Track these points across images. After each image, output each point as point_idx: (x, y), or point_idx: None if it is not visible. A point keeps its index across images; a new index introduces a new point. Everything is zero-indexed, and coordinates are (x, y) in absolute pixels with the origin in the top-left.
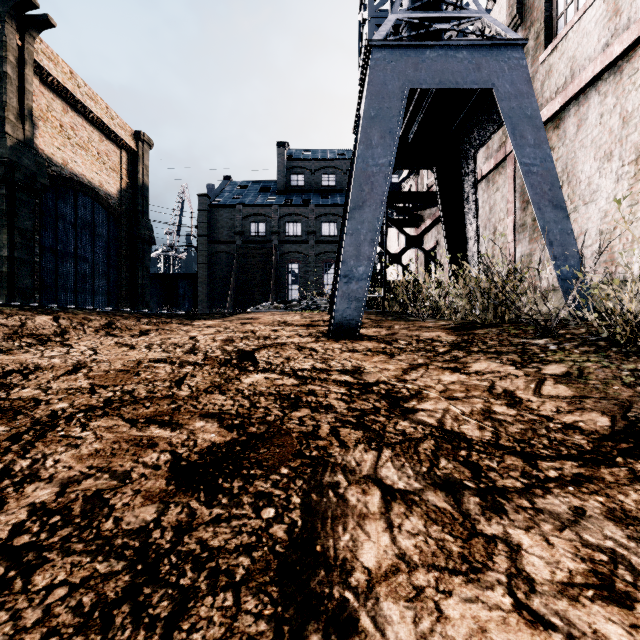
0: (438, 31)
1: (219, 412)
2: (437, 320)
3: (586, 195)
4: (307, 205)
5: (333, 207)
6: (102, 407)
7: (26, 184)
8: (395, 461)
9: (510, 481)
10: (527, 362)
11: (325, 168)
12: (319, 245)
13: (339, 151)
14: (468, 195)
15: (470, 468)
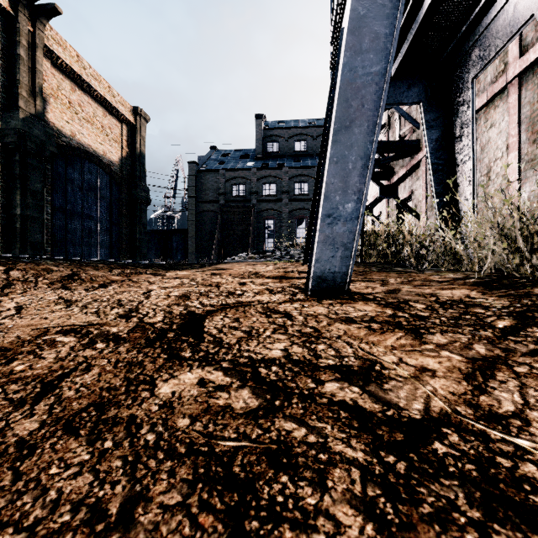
0: None
1: None
2: (436, 271)
3: None
4: (281, 168)
5: (304, 169)
6: None
7: (36, 151)
8: None
9: None
10: None
11: (297, 135)
12: (292, 203)
13: (310, 120)
14: (462, 130)
15: None
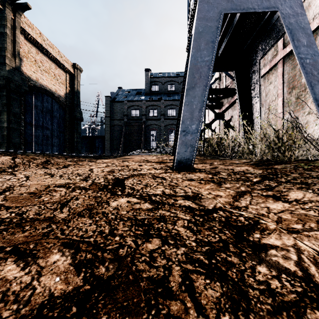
0: None
1: (79, 240)
2: (239, 159)
3: None
4: (160, 100)
5: (173, 101)
6: None
7: (16, 89)
8: None
9: None
10: None
11: (169, 81)
12: (166, 121)
13: (176, 73)
14: (254, 86)
15: None
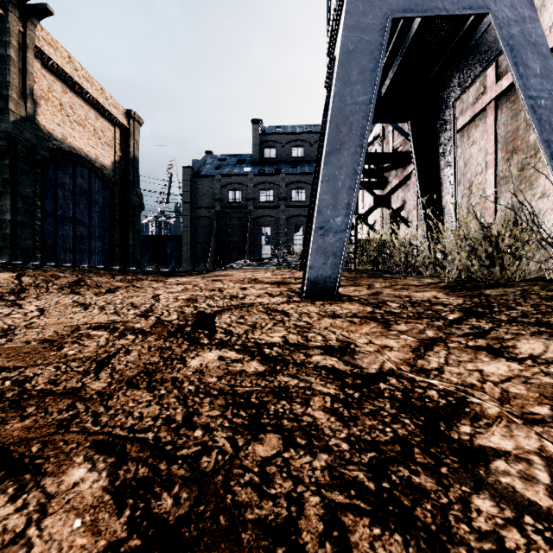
0: None
1: (126, 436)
2: (418, 277)
3: None
4: (278, 174)
5: (302, 175)
6: None
7: (27, 155)
8: None
9: None
10: None
11: (294, 141)
12: (289, 210)
13: (307, 126)
14: (445, 147)
15: None
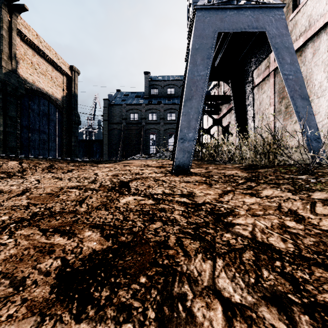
0: (233, 2)
1: (102, 224)
2: (232, 164)
3: (318, 92)
4: (159, 104)
5: (173, 105)
6: (28, 219)
7: (13, 93)
8: (227, 271)
9: (327, 296)
10: (299, 190)
11: (169, 85)
12: (166, 125)
13: (176, 76)
14: (248, 95)
15: (289, 280)
